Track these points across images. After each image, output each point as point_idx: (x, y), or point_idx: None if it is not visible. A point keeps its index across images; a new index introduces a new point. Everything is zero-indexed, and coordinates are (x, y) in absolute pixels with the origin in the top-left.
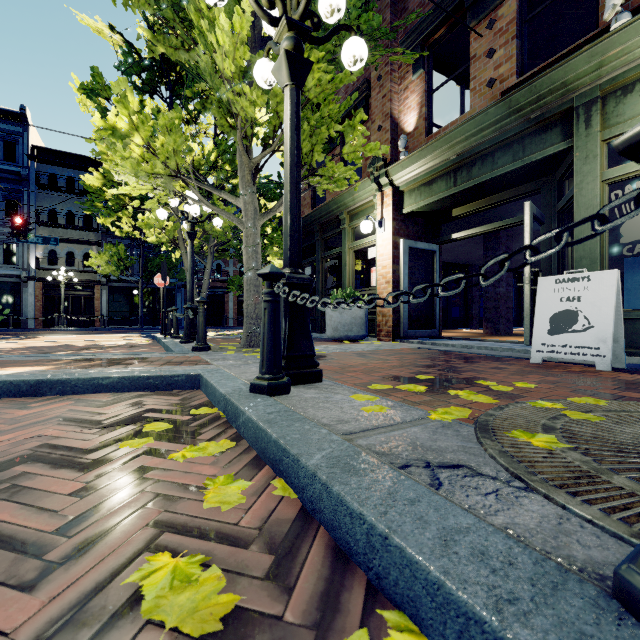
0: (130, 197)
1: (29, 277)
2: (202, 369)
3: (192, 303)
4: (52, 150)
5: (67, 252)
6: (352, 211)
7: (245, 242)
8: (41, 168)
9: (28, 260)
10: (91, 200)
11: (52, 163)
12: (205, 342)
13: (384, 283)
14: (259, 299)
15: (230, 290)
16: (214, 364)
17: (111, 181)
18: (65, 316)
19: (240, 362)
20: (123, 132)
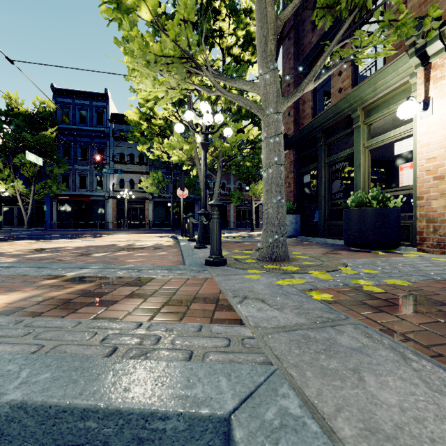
0: (159, 126)
1: (109, 196)
2: (229, 368)
3: (205, 209)
4: (121, 114)
5: (130, 179)
6: (370, 105)
7: (265, 132)
8: (116, 127)
9: (109, 186)
10: (133, 132)
11: (121, 123)
12: (220, 254)
13: (431, 179)
14: (282, 201)
15: (231, 201)
16: (245, 321)
17: (145, 114)
18: (127, 221)
19: (291, 314)
20: (128, 5)
